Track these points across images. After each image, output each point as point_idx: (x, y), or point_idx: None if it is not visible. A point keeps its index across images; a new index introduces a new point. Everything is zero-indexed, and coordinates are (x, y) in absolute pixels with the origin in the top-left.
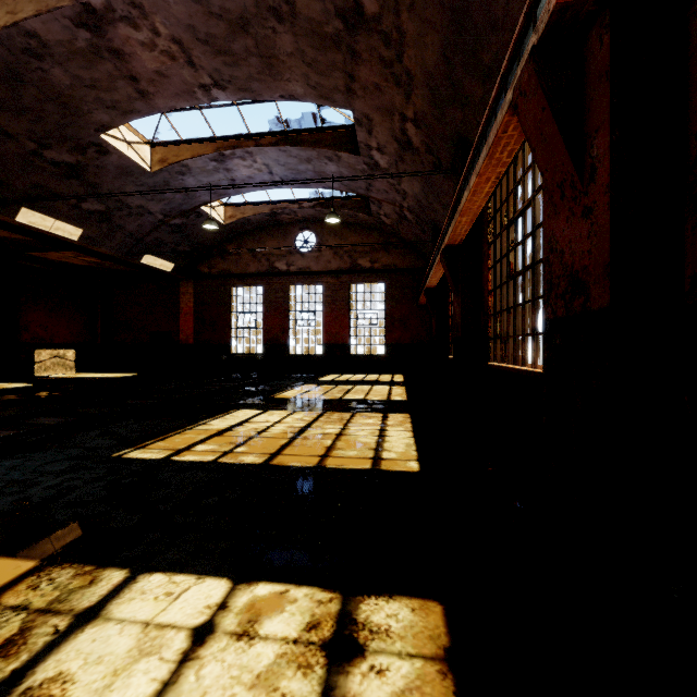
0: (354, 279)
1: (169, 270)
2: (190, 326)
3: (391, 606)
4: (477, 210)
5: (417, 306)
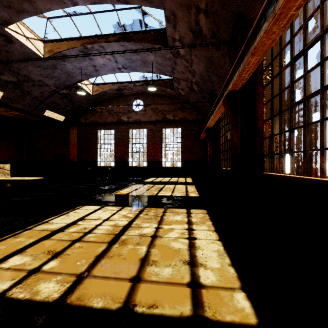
0: (164, 125)
1: (62, 120)
2: (75, 151)
3: None
4: (268, 47)
5: (198, 140)
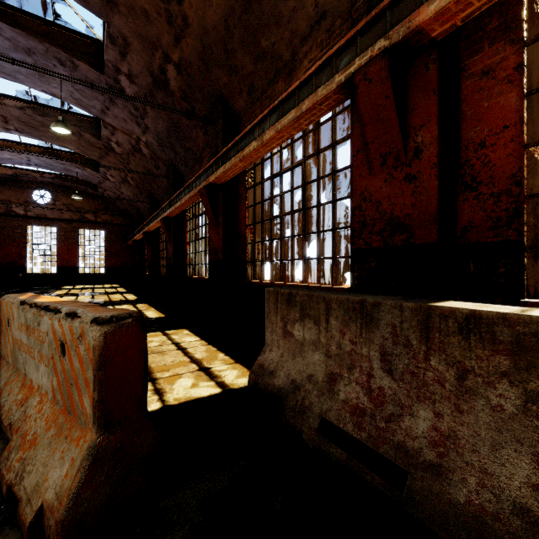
0: (83, 226)
1: None
2: None
3: (140, 304)
4: (156, 227)
5: (126, 245)
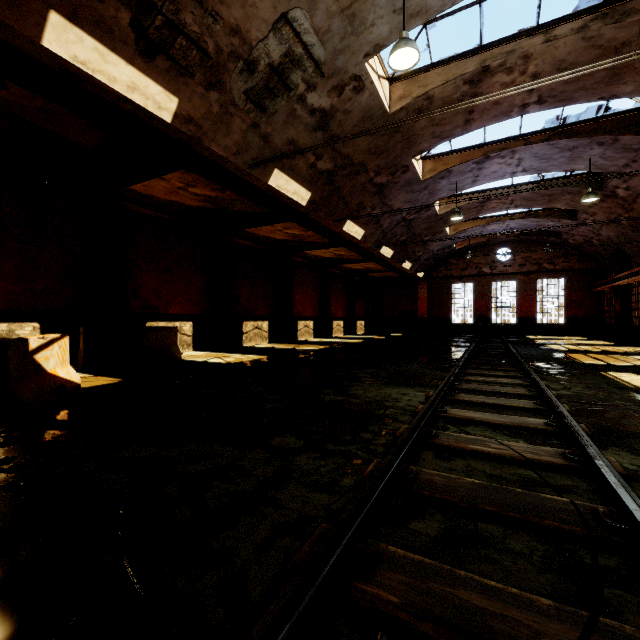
0: (540, 276)
1: (421, 277)
2: (424, 307)
3: None
4: None
5: (590, 293)
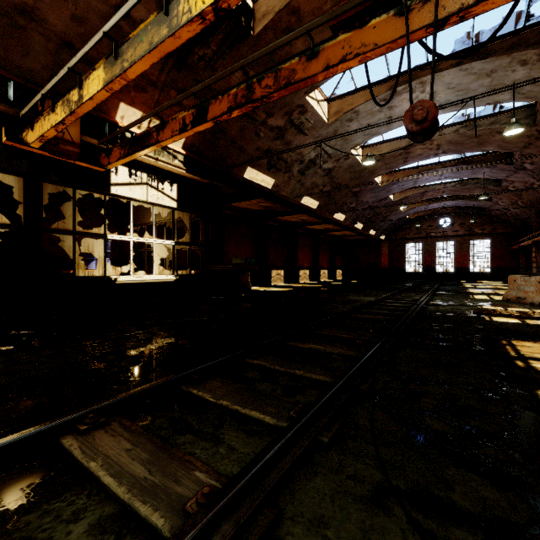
0: (472, 238)
1: (383, 239)
2: (386, 260)
3: None
4: None
5: (509, 250)
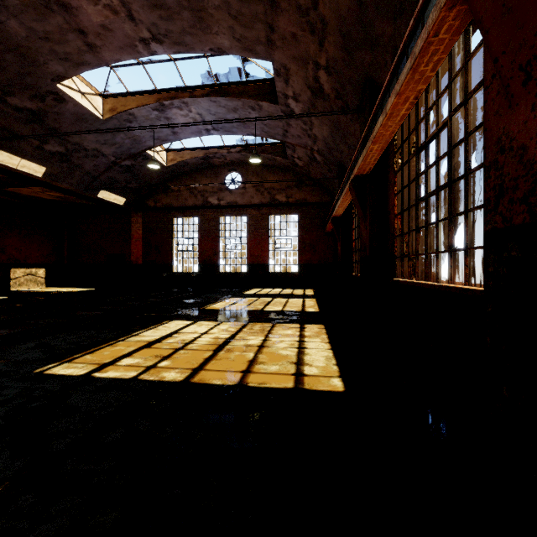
0: (272, 211)
1: (121, 204)
2: (139, 249)
3: None
4: (389, 137)
5: (324, 233)
